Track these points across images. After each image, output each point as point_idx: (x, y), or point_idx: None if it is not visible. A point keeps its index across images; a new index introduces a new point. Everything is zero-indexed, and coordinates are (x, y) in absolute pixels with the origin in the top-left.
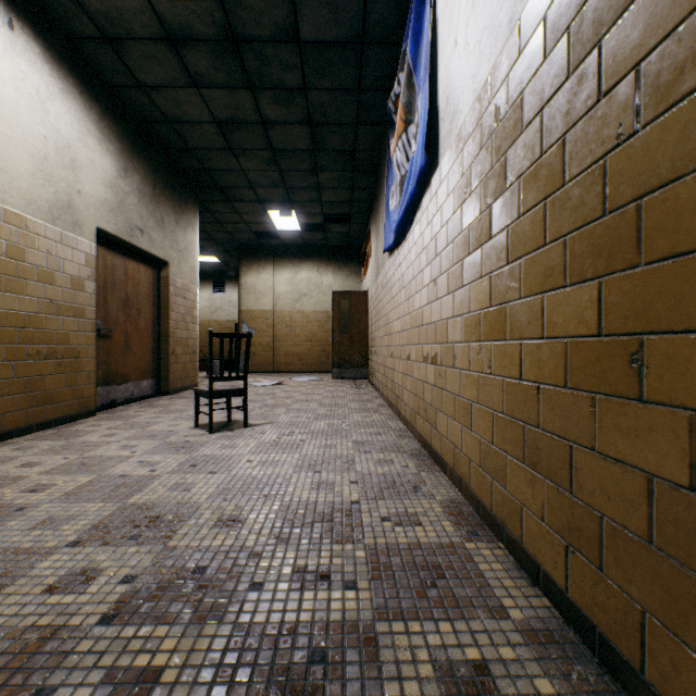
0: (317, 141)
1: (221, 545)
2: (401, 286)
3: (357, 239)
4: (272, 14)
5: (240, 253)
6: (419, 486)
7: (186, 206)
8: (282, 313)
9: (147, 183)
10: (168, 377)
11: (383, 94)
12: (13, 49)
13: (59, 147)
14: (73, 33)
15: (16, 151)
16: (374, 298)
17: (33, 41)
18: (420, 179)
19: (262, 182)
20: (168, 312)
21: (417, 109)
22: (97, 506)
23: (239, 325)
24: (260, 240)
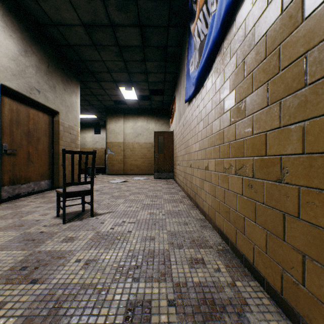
0: (144, 40)
1: None
2: (199, 120)
3: (167, 105)
4: None
5: (106, 112)
6: (244, 315)
7: (71, 81)
8: (128, 144)
9: (42, 63)
10: (58, 179)
11: (185, 1)
12: None
13: None
14: None
15: None
16: (177, 133)
17: None
18: (225, 19)
19: (114, 68)
20: (58, 141)
21: None
22: None
23: (106, 150)
24: (116, 105)
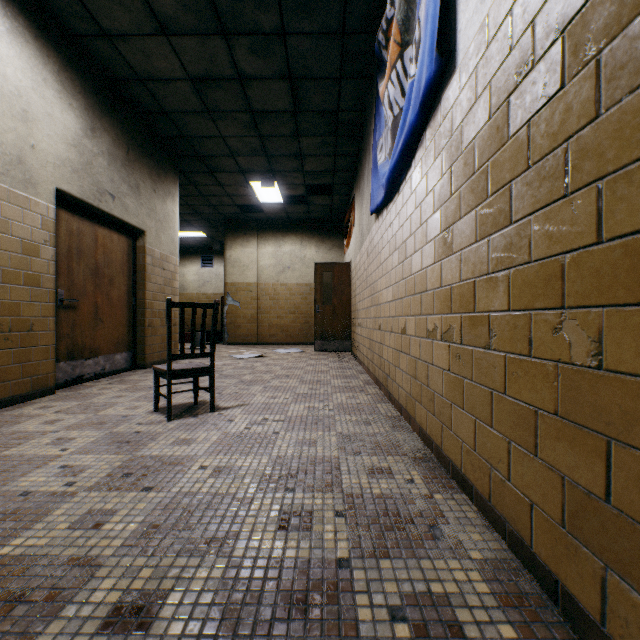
0: (297, 100)
1: None
2: (393, 248)
3: (339, 212)
4: None
5: (225, 228)
6: (437, 526)
7: (165, 174)
8: (266, 286)
9: (119, 146)
10: (144, 350)
11: (370, 37)
12: None
13: (5, 93)
14: None
15: None
16: (358, 268)
17: None
18: (425, 99)
19: (243, 149)
20: (144, 283)
21: (417, 20)
22: None
23: (224, 298)
24: (244, 214)
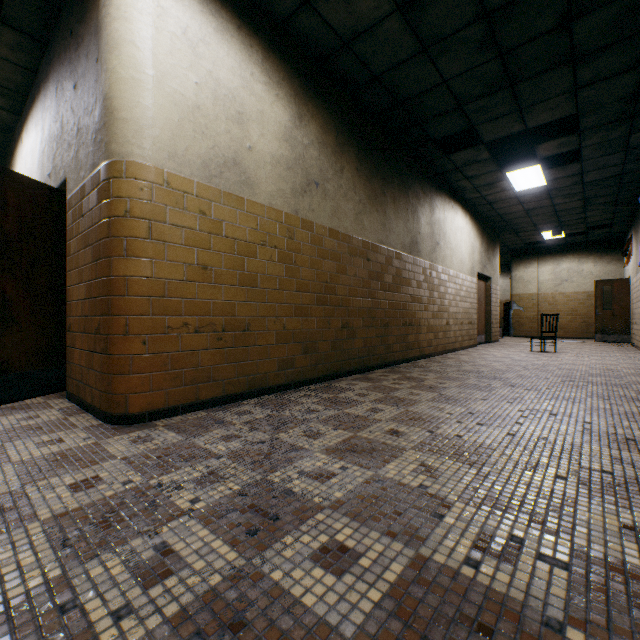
0: (586, 203)
1: (576, 363)
2: None
3: (618, 234)
4: (569, 181)
5: (511, 256)
6: None
7: (495, 245)
8: (544, 295)
9: (485, 244)
10: (490, 334)
11: (637, 181)
12: (466, 223)
13: (471, 248)
14: (476, 205)
15: (466, 256)
16: (634, 286)
17: (468, 216)
18: None
19: (542, 222)
20: (490, 302)
21: None
22: (530, 358)
23: (510, 305)
24: (527, 246)
